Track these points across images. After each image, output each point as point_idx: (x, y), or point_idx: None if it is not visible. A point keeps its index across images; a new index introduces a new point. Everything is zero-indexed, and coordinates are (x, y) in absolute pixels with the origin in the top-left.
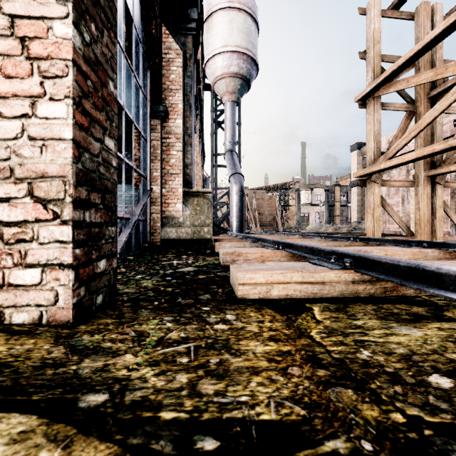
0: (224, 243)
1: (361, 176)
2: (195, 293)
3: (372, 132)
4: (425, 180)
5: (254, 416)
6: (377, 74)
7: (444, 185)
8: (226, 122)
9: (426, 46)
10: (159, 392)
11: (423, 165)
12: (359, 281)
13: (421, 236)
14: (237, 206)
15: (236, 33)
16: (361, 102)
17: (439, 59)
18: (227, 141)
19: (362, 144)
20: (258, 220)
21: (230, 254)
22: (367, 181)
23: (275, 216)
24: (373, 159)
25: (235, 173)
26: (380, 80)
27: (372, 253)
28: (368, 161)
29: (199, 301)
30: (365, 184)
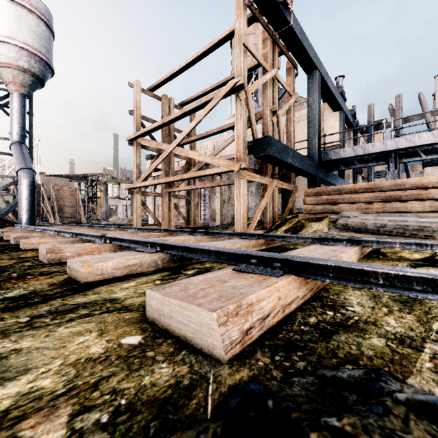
0: (14, 233)
1: (129, 188)
2: (1, 251)
3: (136, 163)
4: (166, 194)
5: (26, 257)
6: (139, 128)
7: (177, 197)
8: (13, 113)
9: (154, 129)
10: (1, 258)
11: (165, 186)
12: (77, 240)
13: (164, 225)
14: (28, 200)
15: (27, 32)
16: (130, 142)
17: (173, 129)
18: (14, 132)
19: (154, 156)
20: (57, 212)
21: (20, 238)
22: (134, 192)
23: (78, 208)
24: (137, 179)
25: (25, 168)
26: (137, 135)
27: (108, 233)
28: (134, 179)
29: (4, 252)
30: (133, 193)
